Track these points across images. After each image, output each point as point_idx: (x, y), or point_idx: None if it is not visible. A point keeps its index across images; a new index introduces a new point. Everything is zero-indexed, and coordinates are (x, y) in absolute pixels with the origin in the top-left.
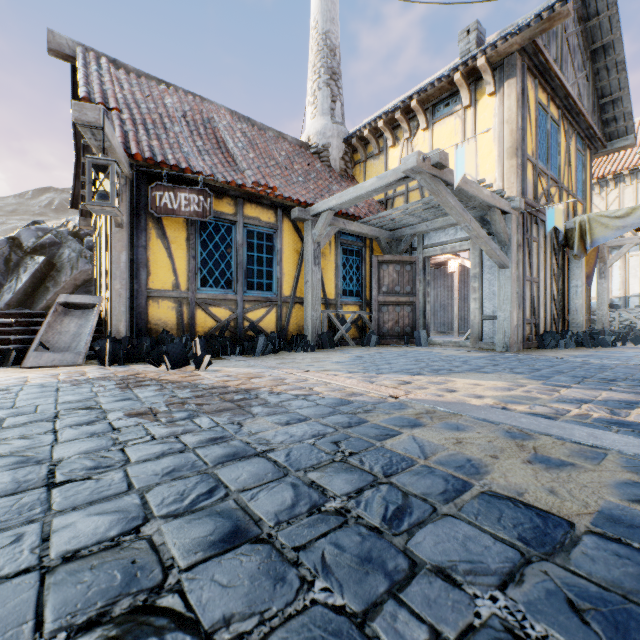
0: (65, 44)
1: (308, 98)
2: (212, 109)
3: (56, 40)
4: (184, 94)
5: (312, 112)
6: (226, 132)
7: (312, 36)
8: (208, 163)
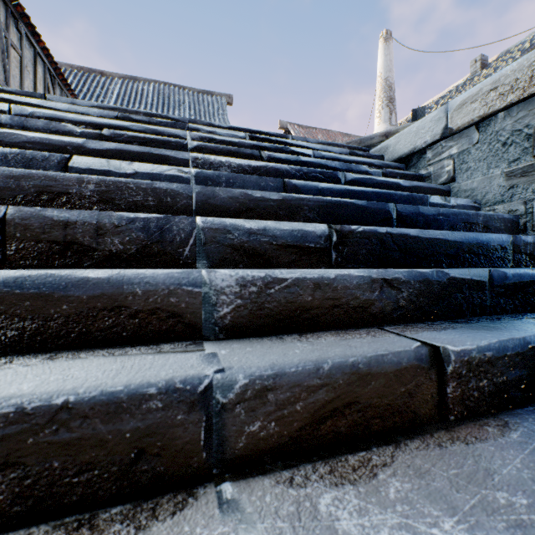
0: (284, 124)
1: (376, 114)
2: (333, 135)
3: (282, 124)
4: (322, 131)
5: (378, 122)
6: None
7: (378, 81)
8: None
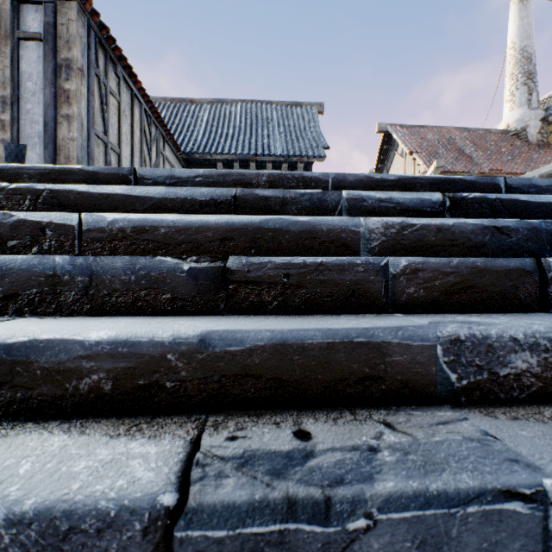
0: (383, 127)
1: (505, 98)
2: (447, 132)
3: (380, 127)
4: (431, 129)
5: (510, 107)
6: (462, 144)
7: (509, 54)
8: (461, 165)
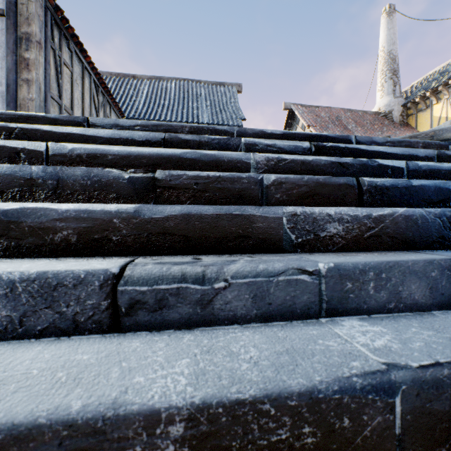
0: (288, 105)
1: (378, 88)
2: (336, 111)
3: (286, 105)
4: (324, 109)
5: (380, 95)
6: (346, 121)
7: (380, 55)
8: None
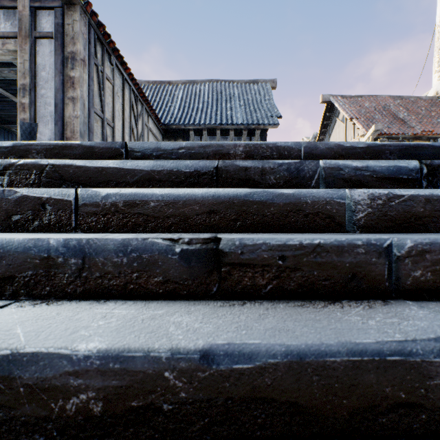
0: (326, 98)
1: (434, 69)
2: (382, 100)
3: (324, 97)
4: (368, 98)
5: (438, 76)
6: (396, 110)
7: (438, 31)
8: (396, 128)
